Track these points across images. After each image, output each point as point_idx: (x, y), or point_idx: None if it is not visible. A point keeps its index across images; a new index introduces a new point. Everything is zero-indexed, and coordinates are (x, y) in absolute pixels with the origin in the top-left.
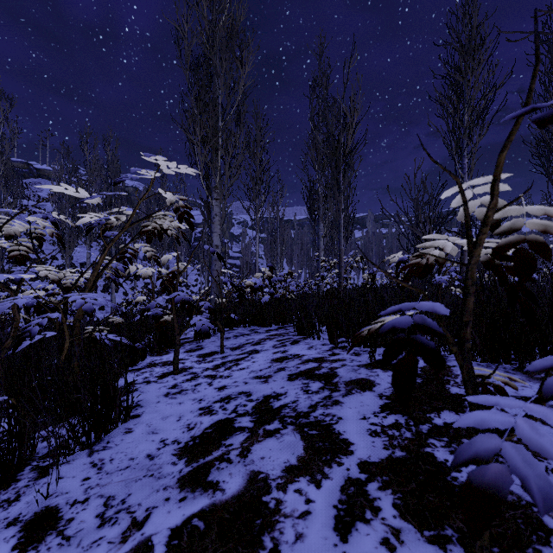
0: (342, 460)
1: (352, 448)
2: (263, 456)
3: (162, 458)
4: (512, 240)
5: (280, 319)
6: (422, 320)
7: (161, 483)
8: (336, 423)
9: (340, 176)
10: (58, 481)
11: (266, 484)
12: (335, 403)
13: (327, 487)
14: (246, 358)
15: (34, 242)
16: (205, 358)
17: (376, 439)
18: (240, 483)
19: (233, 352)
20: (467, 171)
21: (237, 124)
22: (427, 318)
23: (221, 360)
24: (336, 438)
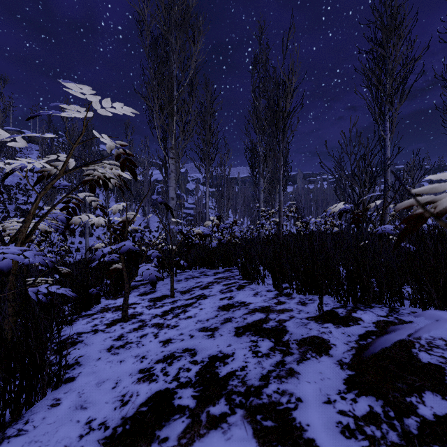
0: None
1: None
2: None
3: None
4: None
5: (226, 262)
6: None
7: None
8: (295, 409)
9: (280, 136)
10: None
11: None
12: (290, 373)
13: None
14: (194, 303)
15: None
16: (155, 302)
17: (352, 443)
18: None
19: (183, 296)
20: (388, 133)
21: (190, 95)
22: None
23: (170, 306)
24: (299, 437)
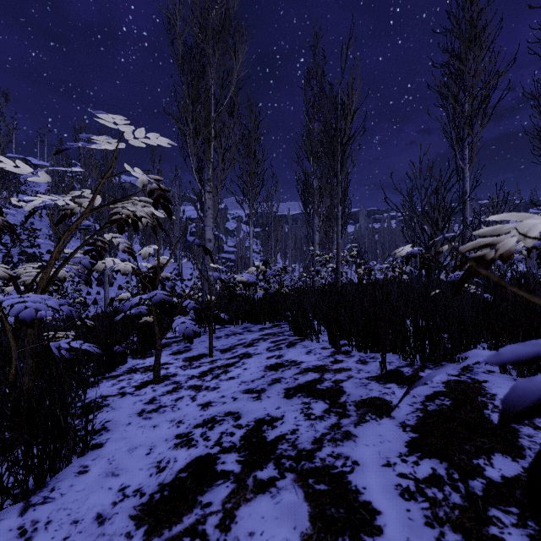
0: None
1: (379, 520)
2: (252, 531)
3: (114, 522)
4: None
5: (274, 316)
6: None
7: None
8: (351, 472)
9: (338, 166)
10: None
11: None
12: (346, 436)
13: None
14: (237, 363)
15: None
16: (191, 362)
17: (411, 505)
18: None
19: (223, 355)
20: (467, 162)
21: (230, 116)
22: None
23: (209, 366)
24: (354, 500)
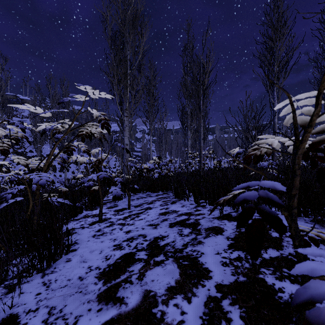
0: (205, 282)
1: (210, 274)
2: (153, 279)
3: (88, 279)
4: (324, 138)
5: (164, 188)
6: (265, 195)
7: (86, 297)
8: (200, 257)
9: (201, 102)
10: (20, 295)
11: (155, 299)
12: (199, 242)
13: (195, 303)
14: (144, 212)
15: (13, 141)
16: (118, 212)
17: (226, 268)
18: (138, 299)
19: (136, 208)
20: (276, 99)
21: (139, 72)
22: (269, 193)
23: (128, 214)
24: (200, 267)
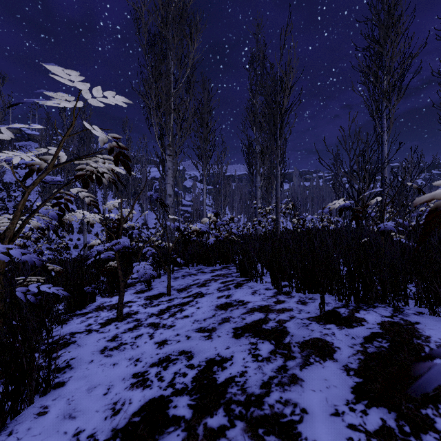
0: None
1: None
2: None
3: None
4: None
5: (224, 259)
6: None
7: None
8: (300, 422)
9: (277, 132)
10: None
11: None
12: (293, 380)
13: None
14: (191, 302)
15: None
16: (152, 300)
17: None
18: None
19: (180, 294)
20: (385, 130)
21: (187, 92)
22: None
23: (167, 304)
24: None
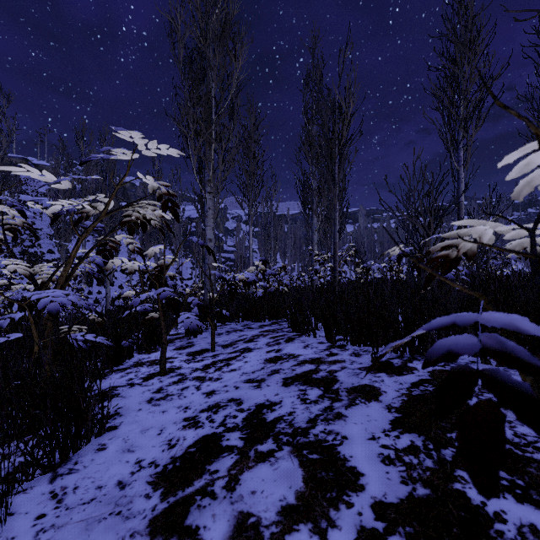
0: (351, 498)
1: (362, 480)
2: (254, 490)
3: (134, 487)
4: None
5: (274, 314)
6: (497, 344)
7: (128, 526)
8: (340, 445)
9: (335, 168)
10: (6, 520)
11: (257, 533)
12: (338, 416)
13: None
14: (238, 357)
15: (8, 233)
16: (195, 356)
17: (390, 468)
18: (225, 531)
19: (225, 349)
20: (462, 164)
21: (230, 118)
22: (505, 340)
23: (212, 359)
24: (342, 466)
